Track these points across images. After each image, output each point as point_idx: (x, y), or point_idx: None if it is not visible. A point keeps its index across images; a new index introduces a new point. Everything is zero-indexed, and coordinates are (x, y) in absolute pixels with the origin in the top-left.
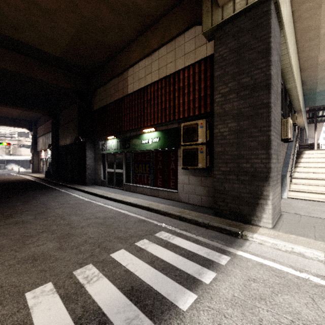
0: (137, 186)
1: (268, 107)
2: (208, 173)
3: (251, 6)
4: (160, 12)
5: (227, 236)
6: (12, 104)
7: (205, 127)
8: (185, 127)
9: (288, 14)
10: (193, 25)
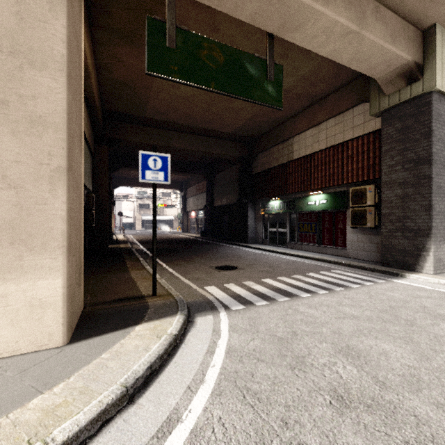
0: (302, 244)
1: (430, 178)
2: (377, 232)
3: (414, 97)
4: (329, 91)
5: (388, 275)
6: (181, 172)
7: (373, 191)
8: (353, 191)
9: None
10: (362, 103)
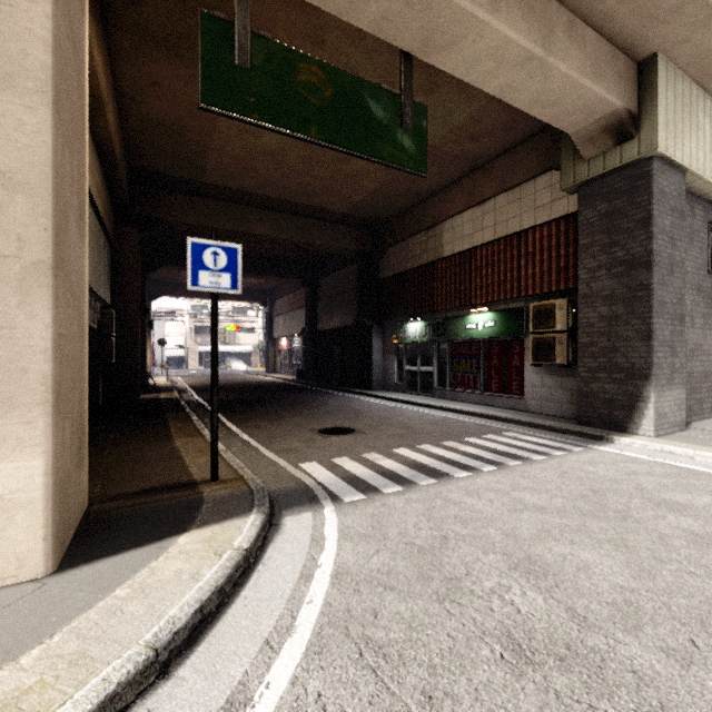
0: (457, 391)
1: (649, 290)
2: (571, 372)
3: (626, 164)
4: (498, 151)
5: (588, 440)
6: (263, 274)
7: (566, 309)
8: (535, 309)
9: (707, 134)
10: (548, 170)
